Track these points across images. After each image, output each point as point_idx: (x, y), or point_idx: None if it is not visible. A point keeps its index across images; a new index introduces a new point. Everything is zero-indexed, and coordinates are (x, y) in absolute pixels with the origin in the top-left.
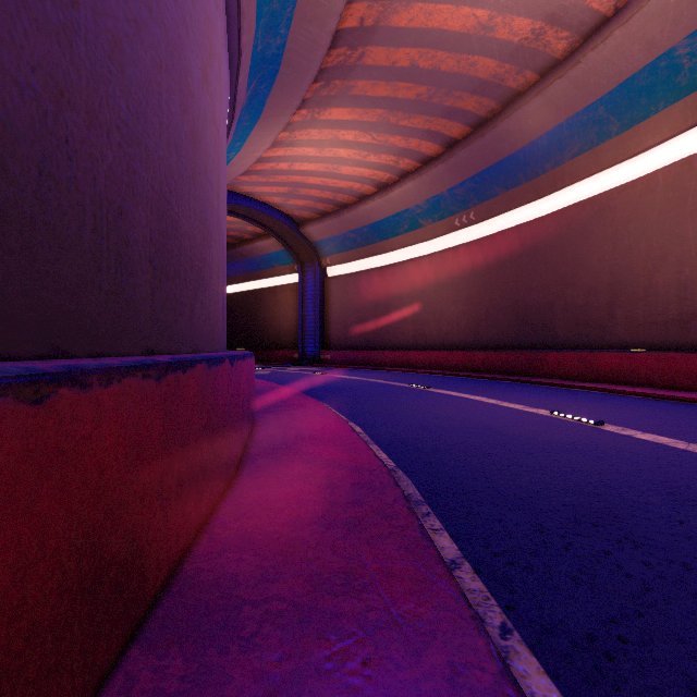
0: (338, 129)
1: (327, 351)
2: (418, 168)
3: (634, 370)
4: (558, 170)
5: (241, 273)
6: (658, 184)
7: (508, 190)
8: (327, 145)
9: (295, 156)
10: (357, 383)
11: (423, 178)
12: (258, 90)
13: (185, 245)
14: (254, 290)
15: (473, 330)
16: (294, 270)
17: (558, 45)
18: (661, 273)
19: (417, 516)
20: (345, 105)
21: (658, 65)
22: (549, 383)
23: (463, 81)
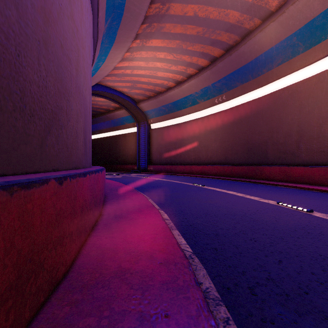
0: (156, 51)
1: (151, 165)
2: (197, 73)
3: (312, 176)
4: (269, 72)
5: (108, 127)
6: (325, 78)
7: (243, 83)
8: (150, 60)
9: (134, 66)
10: (166, 183)
11: (199, 78)
12: (112, 25)
13: (32, 90)
14: (115, 135)
15: (224, 155)
16: (135, 125)
17: (273, 3)
18: (327, 125)
19: None
20: (159, 37)
21: (327, 13)
22: (266, 183)
23: (221, 24)
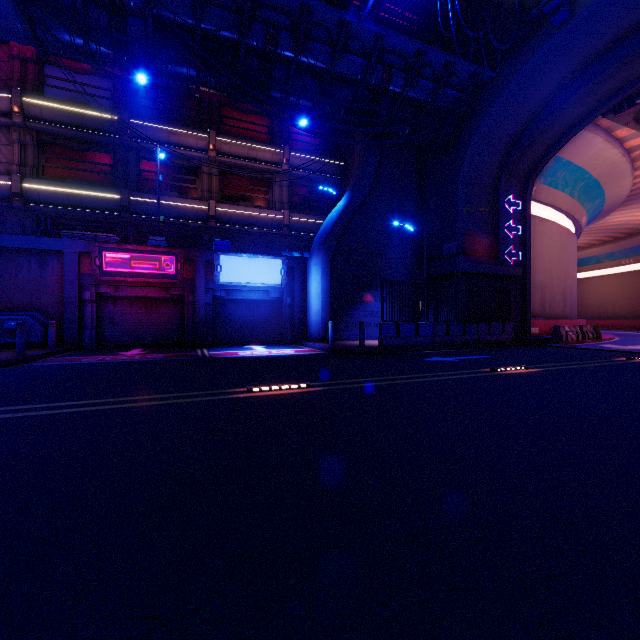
0: None
1: None
2: (600, 243)
3: None
4: None
5: None
6: None
7: None
8: None
9: None
10: None
11: (603, 247)
12: None
13: None
14: None
15: (632, 311)
16: None
17: None
18: None
19: None
20: None
21: None
22: None
23: (619, 228)
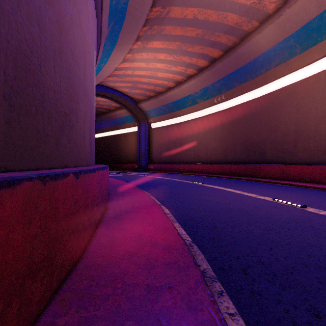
0: (156, 52)
1: (151, 164)
2: (196, 73)
3: (308, 175)
4: (267, 73)
5: (109, 127)
6: (321, 79)
7: (241, 84)
8: (151, 61)
9: (135, 67)
10: (166, 181)
11: (198, 78)
12: (114, 28)
13: (50, 95)
14: (116, 134)
15: (223, 154)
16: (135, 125)
17: (270, 6)
18: (323, 125)
19: (217, 306)
20: (160, 39)
21: (323, 15)
22: (264, 181)
23: (220, 26)
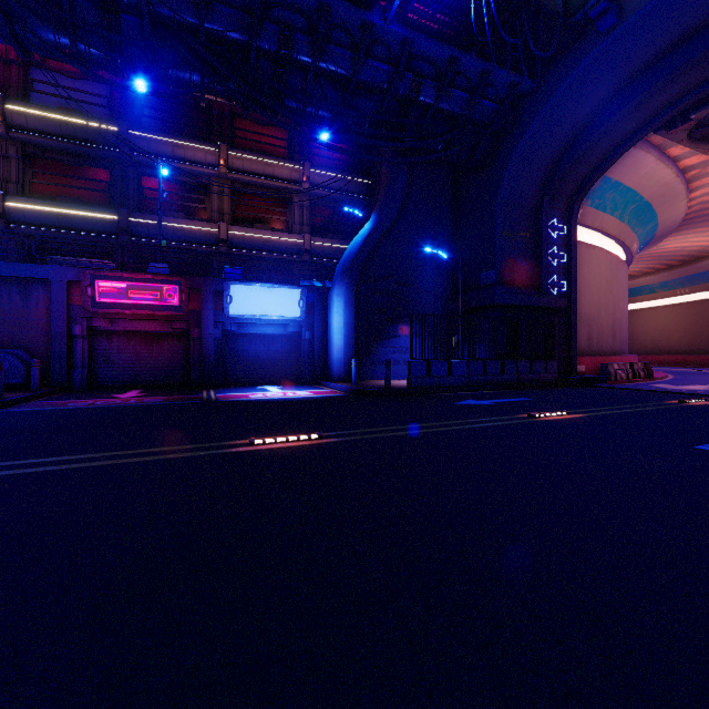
0: None
1: None
2: (654, 271)
3: None
4: None
5: None
6: None
7: (705, 283)
8: None
9: None
10: None
11: (656, 276)
12: None
13: None
14: None
15: (688, 345)
16: None
17: None
18: None
19: None
20: None
21: None
22: None
23: (674, 255)
